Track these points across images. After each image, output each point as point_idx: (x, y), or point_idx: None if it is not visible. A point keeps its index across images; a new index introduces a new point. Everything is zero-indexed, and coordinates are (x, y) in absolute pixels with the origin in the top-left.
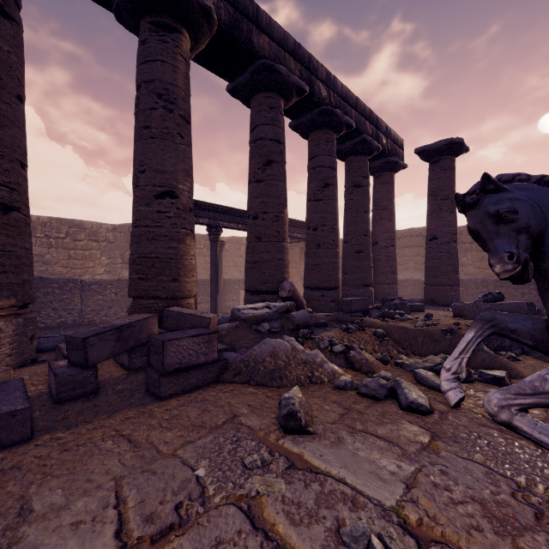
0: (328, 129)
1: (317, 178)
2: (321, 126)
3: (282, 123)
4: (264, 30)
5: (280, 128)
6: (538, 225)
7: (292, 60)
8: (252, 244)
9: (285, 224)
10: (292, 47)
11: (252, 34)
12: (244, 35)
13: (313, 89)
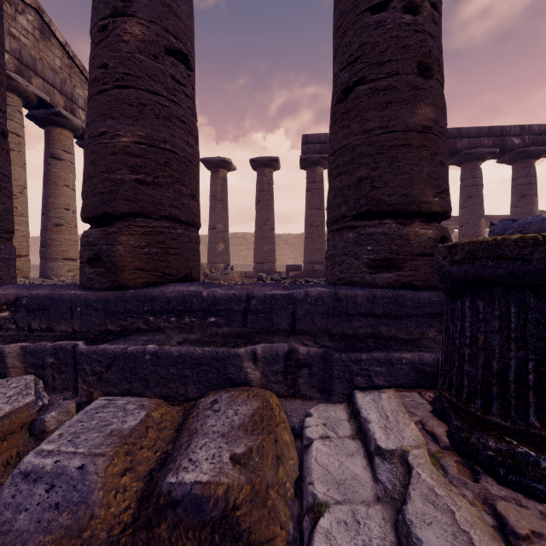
0: (526, 160)
1: (516, 193)
2: (519, 159)
3: (479, 174)
4: (464, 136)
5: (477, 178)
6: (501, 232)
7: (485, 139)
8: (460, 240)
9: (480, 227)
10: (486, 132)
11: (456, 143)
12: (452, 147)
13: (505, 145)
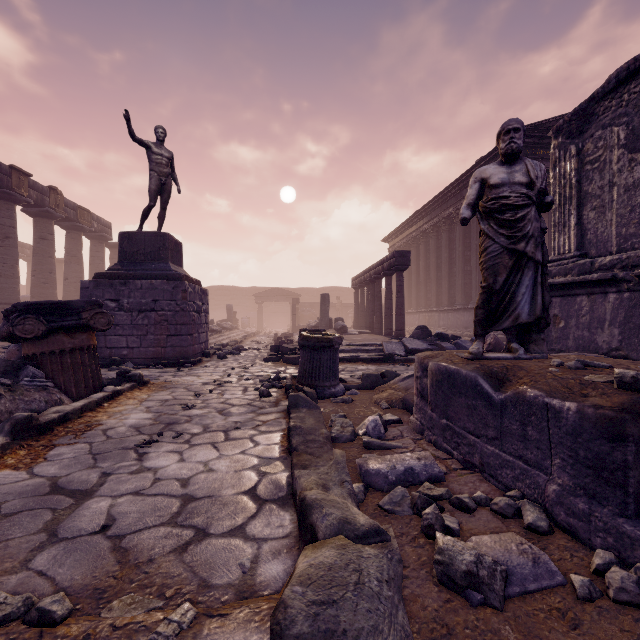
0: None
1: None
2: None
3: None
4: None
5: None
6: None
7: None
8: None
9: None
10: None
11: None
12: None
13: None
